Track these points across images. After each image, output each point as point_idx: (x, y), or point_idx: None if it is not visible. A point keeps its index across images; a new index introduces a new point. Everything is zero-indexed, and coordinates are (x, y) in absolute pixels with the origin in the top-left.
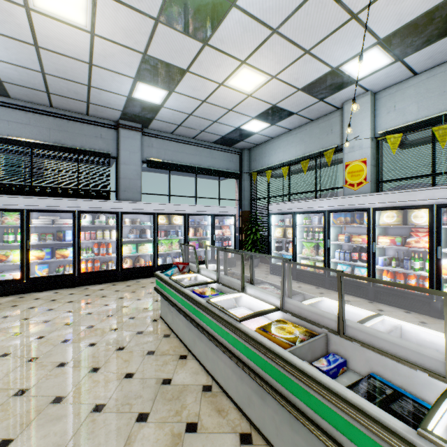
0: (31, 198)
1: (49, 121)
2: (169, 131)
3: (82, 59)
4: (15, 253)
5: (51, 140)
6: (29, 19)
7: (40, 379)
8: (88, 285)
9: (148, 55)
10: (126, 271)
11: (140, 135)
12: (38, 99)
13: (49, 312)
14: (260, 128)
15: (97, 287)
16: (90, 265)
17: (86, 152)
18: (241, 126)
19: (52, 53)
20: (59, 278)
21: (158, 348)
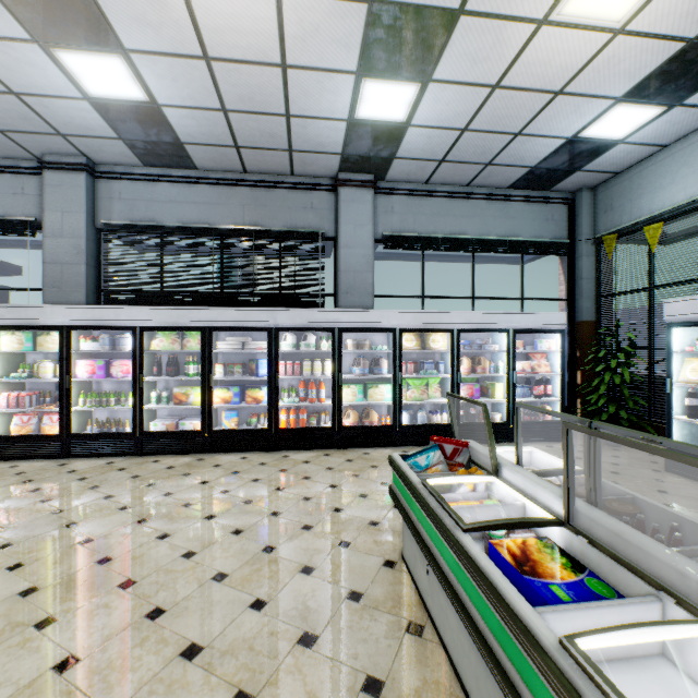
0: (214, 309)
1: (242, 195)
2: (421, 179)
3: (269, 59)
4: (196, 392)
5: (245, 222)
6: (187, 4)
7: (139, 686)
8: (289, 449)
9: (378, 1)
10: (346, 431)
11: (372, 193)
12: (227, 163)
13: (221, 497)
14: (631, 127)
15: (301, 455)
16: (292, 416)
17: (290, 235)
18: (580, 132)
19: (229, 65)
20: (250, 434)
21: (391, 675)
